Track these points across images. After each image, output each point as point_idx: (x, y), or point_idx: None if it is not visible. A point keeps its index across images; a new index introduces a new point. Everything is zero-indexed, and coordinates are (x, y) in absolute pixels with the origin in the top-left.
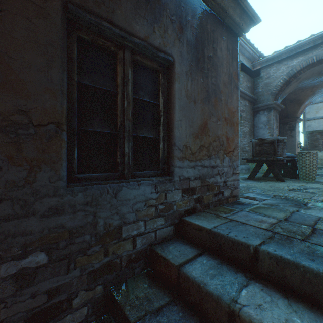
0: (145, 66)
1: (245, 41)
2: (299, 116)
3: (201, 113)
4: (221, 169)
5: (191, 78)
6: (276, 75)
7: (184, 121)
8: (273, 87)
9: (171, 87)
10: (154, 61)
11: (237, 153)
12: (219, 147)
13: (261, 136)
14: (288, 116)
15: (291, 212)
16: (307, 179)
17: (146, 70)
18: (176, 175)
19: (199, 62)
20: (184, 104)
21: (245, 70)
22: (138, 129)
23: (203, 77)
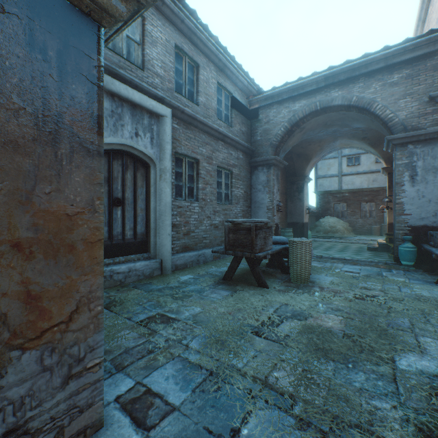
0: None
1: (235, 65)
2: (307, 174)
3: None
4: None
5: None
6: (277, 121)
7: None
8: (274, 135)
9: None
10: None
11: (96, 314)
12: None
13: (259, 201)
14: (296, 173)
15: None
16: (299, 281)
17: None
18: None
19: None
20: None
21: (237, 108)
22: None
23: None
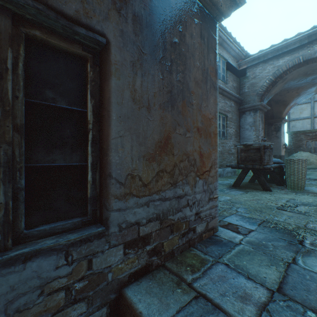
0: (58, 49)
1: (230, 38)
2: (284, 117)
3: (160, 123)
4: (193, 197)
5: (142, 72)
6: (262, 76)
7: (130, 138)
8: (259, 87)
9: (105, 84)
10: (73, 42)
11: (216, 171)
12: (189, 168)
13: (247, 137)
14: (274, 117)
15: (286, 264)
16: (296, 189)
17: (61, 56)
18: (112, 224)
19: (156, 49)
20: (129, 112)
21: (230, 70)
22: (41, 155)
23: (163, 72)
